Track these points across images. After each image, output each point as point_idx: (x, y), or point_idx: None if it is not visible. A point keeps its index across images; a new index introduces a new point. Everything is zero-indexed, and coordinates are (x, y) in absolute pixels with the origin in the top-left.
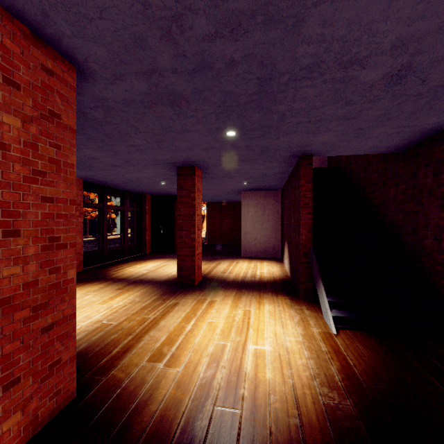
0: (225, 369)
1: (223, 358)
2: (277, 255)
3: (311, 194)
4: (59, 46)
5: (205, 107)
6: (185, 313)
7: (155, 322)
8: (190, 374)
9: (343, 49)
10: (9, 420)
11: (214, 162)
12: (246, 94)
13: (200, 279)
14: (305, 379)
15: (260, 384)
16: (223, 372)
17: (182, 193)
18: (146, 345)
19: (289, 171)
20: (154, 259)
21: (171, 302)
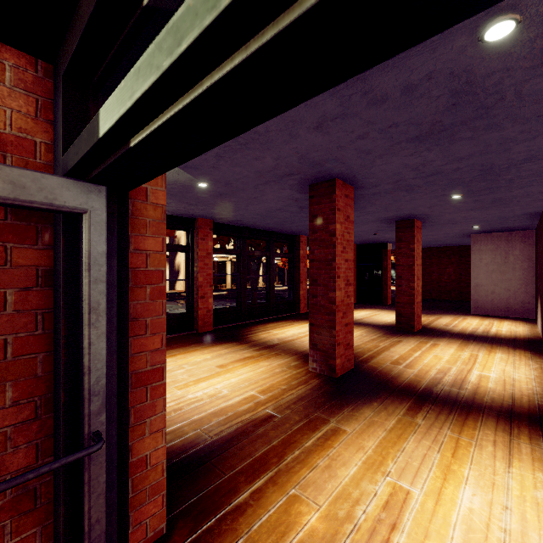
0: (451, 376)
1: (450, 372)
2: (528, 315)
3: None
4: (351, 183)
5: (433, 187)
6: (410, 347)
7: (386, 348)
8: (423, 374)
9: None
10: (338, 360)
11: (435, 214)
12: (470, 177)
13: (419, 327)
14: (526, 393)
15: (482, 387)
16: (450, 377)
17: (400, 244)
18: (385, 357)
19: (539, 211)
20: (363, 309)
21: (395, 340)
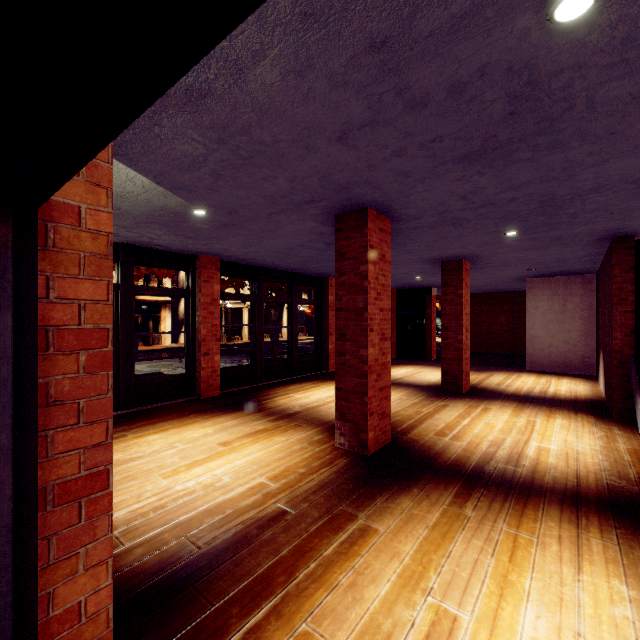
0: (506, 450)
1: (504, 445)
2: (588, 371)
3: (630, 287)
4: (387, 213)
5: (484, 221)
6: (458, 413)
7: (430, 415)
8: (473, 447)
9: (624, 177)
10: (370, 433)
11: (487, 254)
12: (528, 209)
13: (468, 387)
14: (592, 469)
15: (541, 463)
16: (504, 451)
17: (447, 290)
18: (428, 427)
19: (602, 252)
20: (404, 365)
21: (440, 404)
